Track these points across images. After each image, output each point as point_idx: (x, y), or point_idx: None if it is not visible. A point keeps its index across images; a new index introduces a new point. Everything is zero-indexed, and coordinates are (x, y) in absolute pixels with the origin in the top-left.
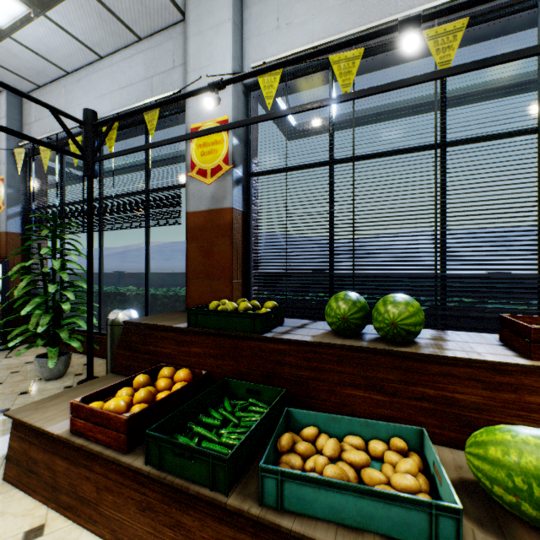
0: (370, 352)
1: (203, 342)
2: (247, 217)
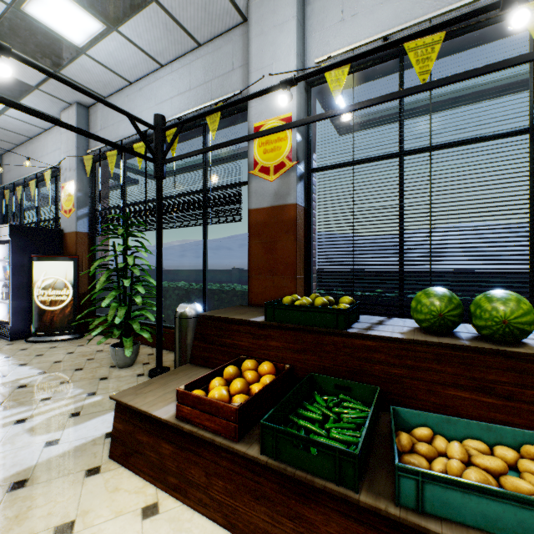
0: (475, 351)
1: (282, 337)
2: (308, 213)
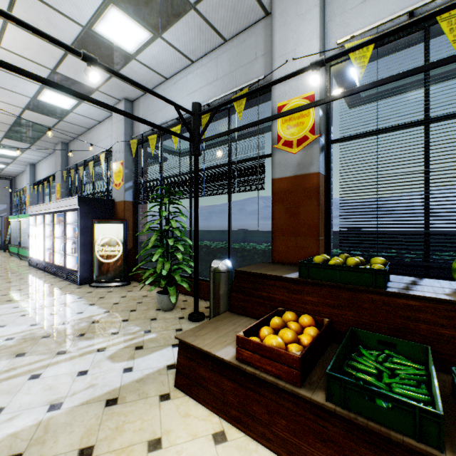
0: None
1: (317, 292)
2: (327, 180)
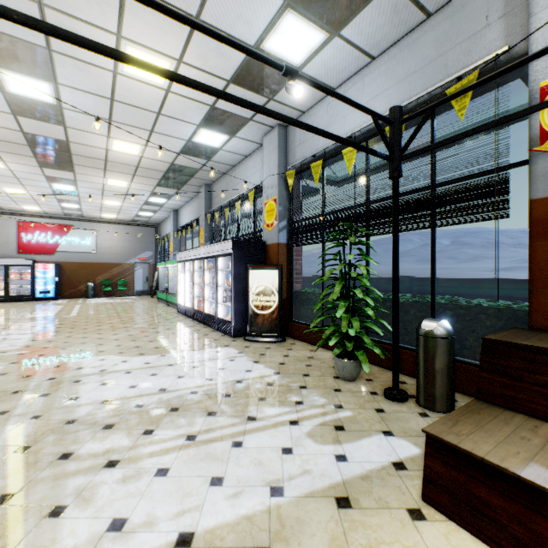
0: None
1: None
2: None
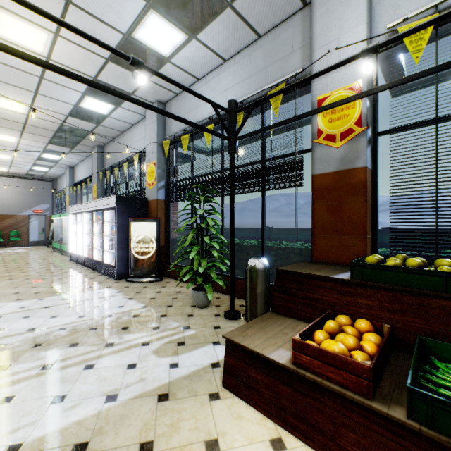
0: None
1: (372, 295)
2: (374, 175)
